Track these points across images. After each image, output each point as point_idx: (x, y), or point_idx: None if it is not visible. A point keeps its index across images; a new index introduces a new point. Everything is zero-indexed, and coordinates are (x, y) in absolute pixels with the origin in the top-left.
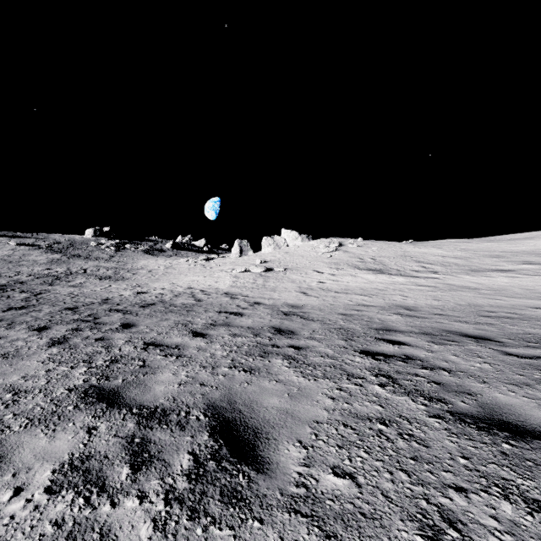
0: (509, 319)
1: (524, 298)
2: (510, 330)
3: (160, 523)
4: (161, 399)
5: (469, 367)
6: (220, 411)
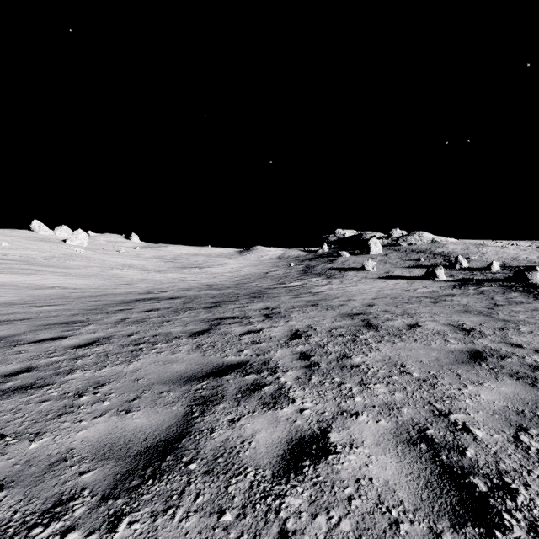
0: (91, 297)
1: (46, 289)
2: (116, 300)
3: (254, 319)
4: (203, 326)
5: (168, 306)
6: (210, 320)
